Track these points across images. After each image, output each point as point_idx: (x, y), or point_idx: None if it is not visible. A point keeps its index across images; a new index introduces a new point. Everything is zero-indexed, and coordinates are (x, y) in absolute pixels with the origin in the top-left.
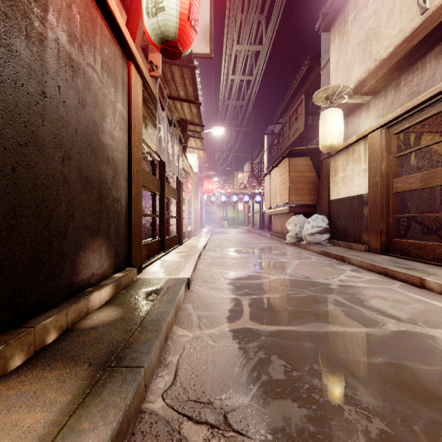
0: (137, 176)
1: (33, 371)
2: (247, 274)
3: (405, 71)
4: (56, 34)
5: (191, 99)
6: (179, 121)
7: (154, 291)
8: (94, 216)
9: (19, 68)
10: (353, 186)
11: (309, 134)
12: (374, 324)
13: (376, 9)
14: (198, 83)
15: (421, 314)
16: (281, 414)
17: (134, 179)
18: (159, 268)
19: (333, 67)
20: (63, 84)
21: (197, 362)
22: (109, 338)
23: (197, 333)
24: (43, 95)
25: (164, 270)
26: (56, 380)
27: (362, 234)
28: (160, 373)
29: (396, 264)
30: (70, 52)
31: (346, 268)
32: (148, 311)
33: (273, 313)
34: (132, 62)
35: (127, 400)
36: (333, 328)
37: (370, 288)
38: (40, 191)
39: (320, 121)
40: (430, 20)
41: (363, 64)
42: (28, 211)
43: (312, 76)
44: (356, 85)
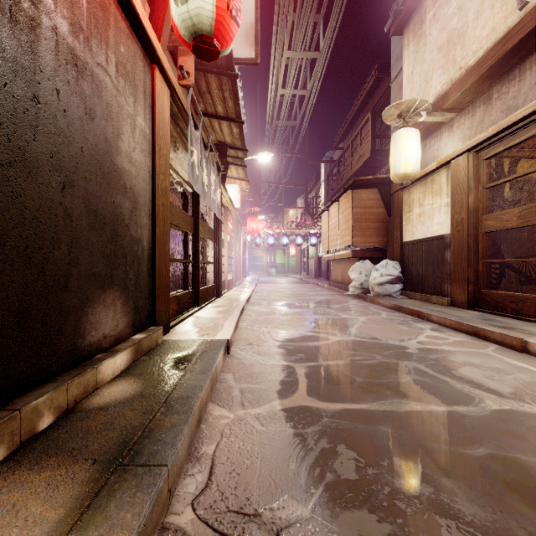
0: (164, 211)
1: (15, 471)
2: (302, 334)
3: (497, 81)
4: (54, 21)
5: (232, 117)
6: (216, 144)
7: (184, 357)
8: (107, 261)
9: (0, 61)
10: (432, 225)
11: (376, 161)
12: (469, 401)
13: (462, 4)
14: (240, 98)
15: (527, 387)
16: (355, 531)
17: (159, 214)
18: (191, 327)
19: (406, 78)
20: (64, 88)
21: (239, 455)
22: (122, 423)
23: (240, 414)
24: (36, 100)
25: (198, 329)
26: (45, 486)
27: (443, 284)
28: (190, 470)
29: (488, 322)
30: (74, 46)
31: (425, 327)
32: (176, 384)
33: (336, 385)
34: (156, 66)
35: (141, 518)
36: (415, 406)
37: (458, 352)
38: (31, 227)
39: (391, 144)
40: (531, 16)
41: (445, 73)
42: (14, 254)
43: (380, 90)
44: (436, 99)
